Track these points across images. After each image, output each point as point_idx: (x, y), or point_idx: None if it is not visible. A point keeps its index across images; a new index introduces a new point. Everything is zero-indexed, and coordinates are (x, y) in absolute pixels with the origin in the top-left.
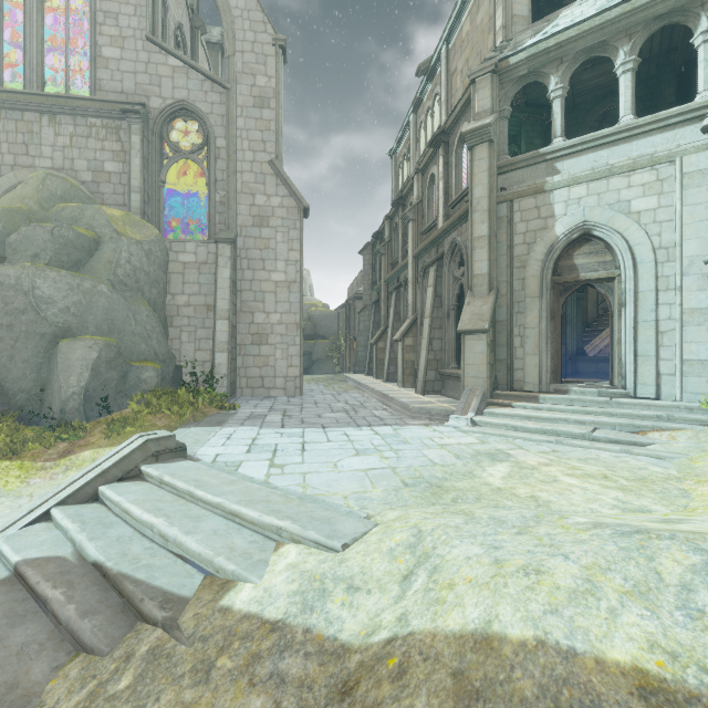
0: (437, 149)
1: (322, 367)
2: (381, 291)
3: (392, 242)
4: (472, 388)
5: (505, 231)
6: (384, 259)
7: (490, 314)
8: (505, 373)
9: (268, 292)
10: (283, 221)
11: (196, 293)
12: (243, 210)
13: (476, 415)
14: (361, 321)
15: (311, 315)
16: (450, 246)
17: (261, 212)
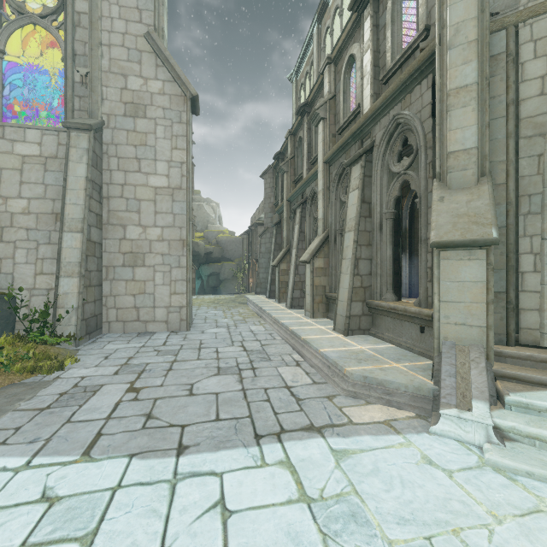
0: (361, 13)
1: (228, 286)
2: (282, 212)
3: (294, 159)
4: (457, 344)
5: (503, 78)
6: (286, 177)
7: (494, 213)
8: (503, 315)
9: (144, 200)
10: (165, 112)
11: (39, 197)
12: (112, 95)
13: (488, 406)
14: (262, 243)
15: (219, 241)
16: (387, 129)
17: (136, 99)
